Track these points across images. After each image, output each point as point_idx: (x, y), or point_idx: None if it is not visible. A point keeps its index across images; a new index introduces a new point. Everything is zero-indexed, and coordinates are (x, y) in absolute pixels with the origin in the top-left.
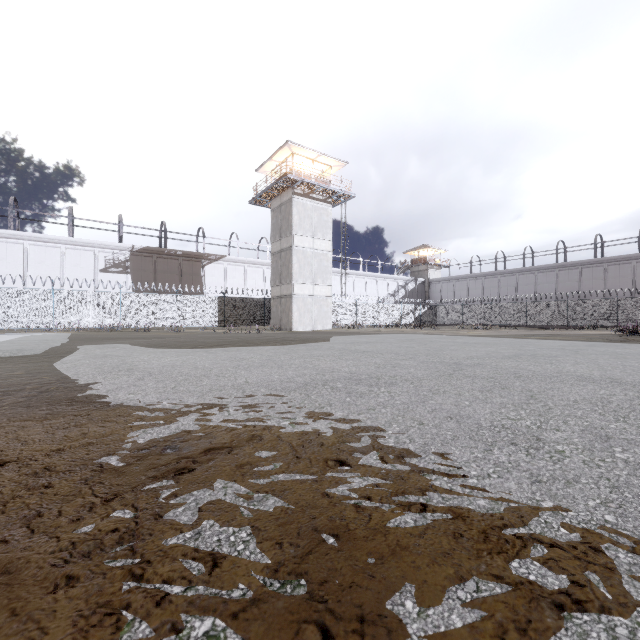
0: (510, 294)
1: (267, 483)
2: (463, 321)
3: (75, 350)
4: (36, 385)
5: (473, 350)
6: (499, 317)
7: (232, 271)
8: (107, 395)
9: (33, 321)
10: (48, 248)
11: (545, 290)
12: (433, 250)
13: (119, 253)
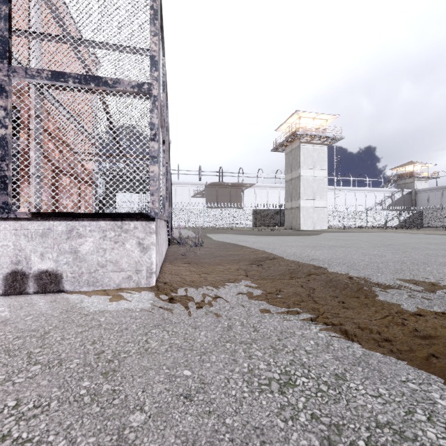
0: None
1: (308, 255)
2: None
3: (208, 236)
4: (225, 243)
5: (413, 240)
6: None
7: (259, 193)
8: (251, 245)
9: None
10: None
11: None
12: (420, 165)
13: (200, 187)
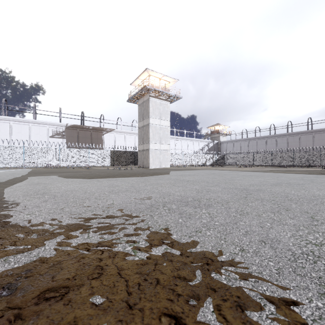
0: (263, 149)
1: None
2: (238, 163)
3: (25, 179)
4: None
5: (251, 180)
6: (257, 161)
7: (118, 137)
8: (12, 215)
9: (13, 163)
10: (22, 125)
11: (281, 147)
12: (222, 126)
13: (59, 128)
